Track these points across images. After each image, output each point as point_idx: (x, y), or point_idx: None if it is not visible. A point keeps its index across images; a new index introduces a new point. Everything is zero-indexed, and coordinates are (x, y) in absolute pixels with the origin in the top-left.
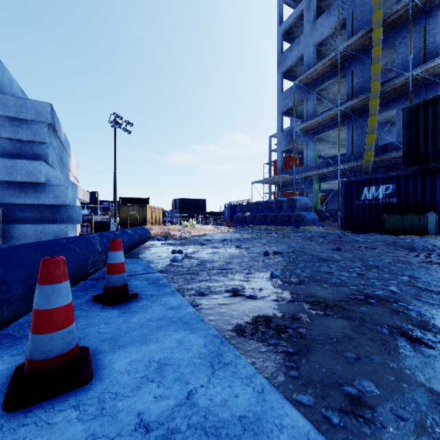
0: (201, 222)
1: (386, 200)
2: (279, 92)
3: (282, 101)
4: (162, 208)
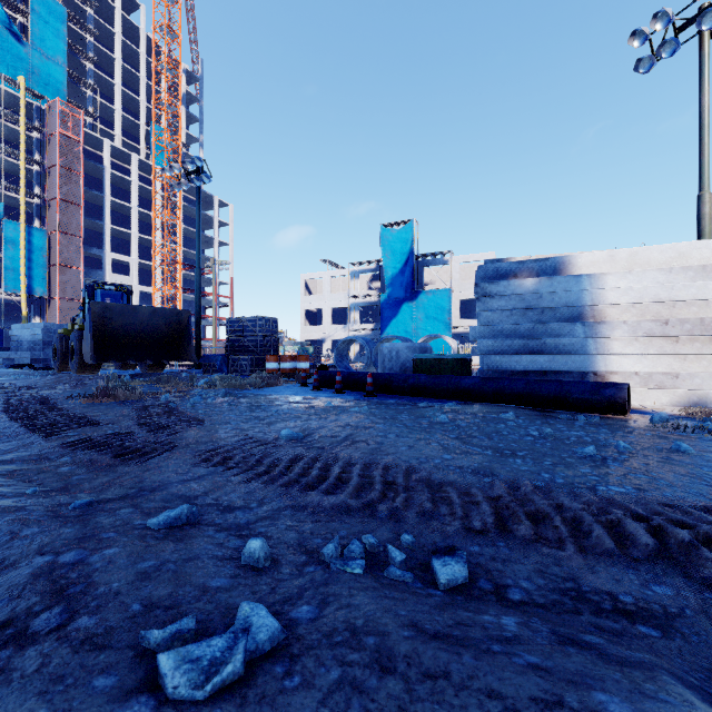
0: None
1: None
2: None
3: None
4: None
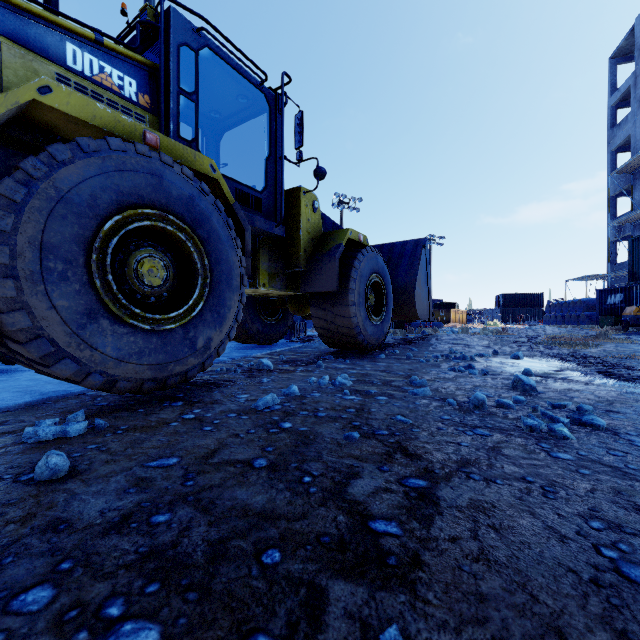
0: None
1: (619, 305)
2: (608, 174)
3: (611, 185)
4: (465, 311)
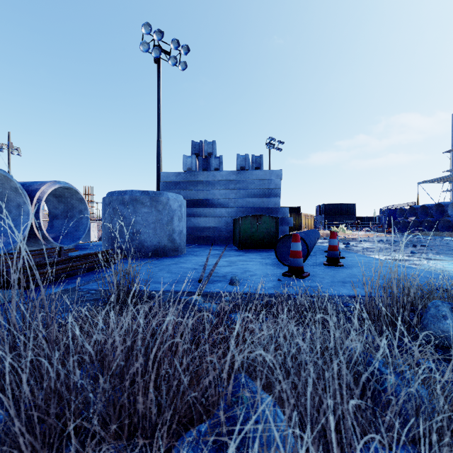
0: (350, 228)
1: None
2: None
3: None
4: (313, 215)
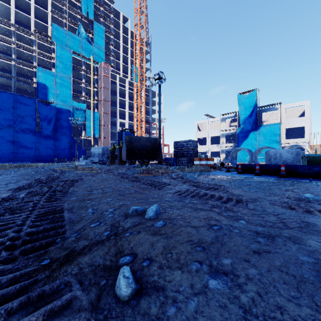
0: None
1: None
2: None
3: None
4: None
